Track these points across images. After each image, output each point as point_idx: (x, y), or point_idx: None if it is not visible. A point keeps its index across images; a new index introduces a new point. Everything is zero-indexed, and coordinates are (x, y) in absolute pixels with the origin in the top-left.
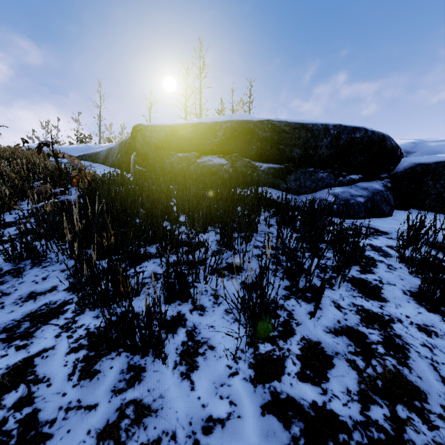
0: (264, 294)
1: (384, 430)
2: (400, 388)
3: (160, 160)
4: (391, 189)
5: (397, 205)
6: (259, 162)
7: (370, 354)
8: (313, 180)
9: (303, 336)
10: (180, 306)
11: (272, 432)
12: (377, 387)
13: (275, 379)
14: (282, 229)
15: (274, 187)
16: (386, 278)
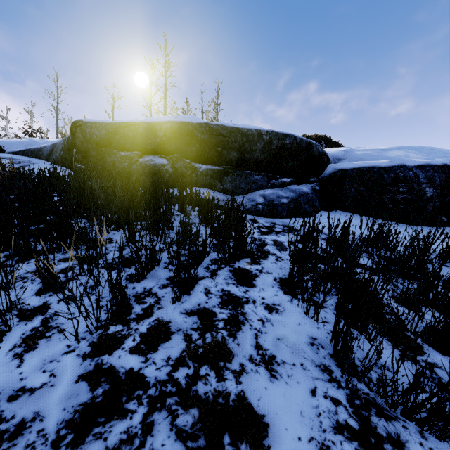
0: (120, 281)
1: (178, 385)
2: (216, 353)
3: (102, 159)
4: (319, 192)
5: (324, 206)
6: (199, 163)
7: (209, 329)
8: (247, 182)
9: (158, 317)
10: (50, 297)
11: (77, 394)
12: (197, 354)
13: (108, 353)
14: (202, 226)
15: (211, 188)
16: (268, 268)
